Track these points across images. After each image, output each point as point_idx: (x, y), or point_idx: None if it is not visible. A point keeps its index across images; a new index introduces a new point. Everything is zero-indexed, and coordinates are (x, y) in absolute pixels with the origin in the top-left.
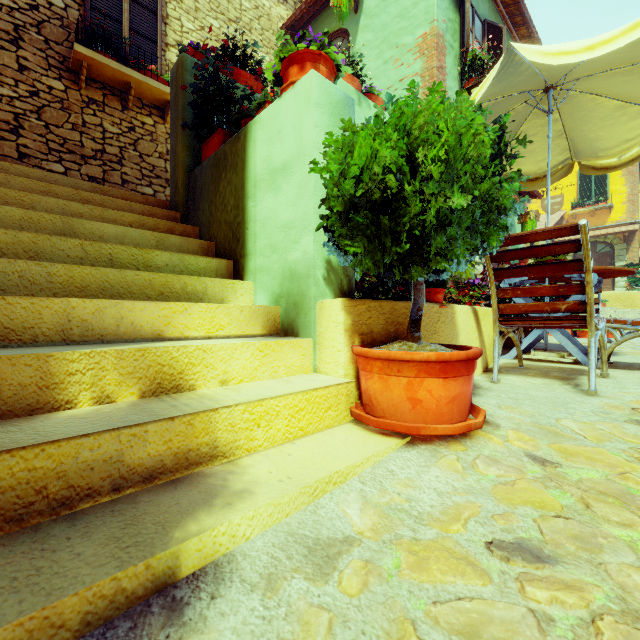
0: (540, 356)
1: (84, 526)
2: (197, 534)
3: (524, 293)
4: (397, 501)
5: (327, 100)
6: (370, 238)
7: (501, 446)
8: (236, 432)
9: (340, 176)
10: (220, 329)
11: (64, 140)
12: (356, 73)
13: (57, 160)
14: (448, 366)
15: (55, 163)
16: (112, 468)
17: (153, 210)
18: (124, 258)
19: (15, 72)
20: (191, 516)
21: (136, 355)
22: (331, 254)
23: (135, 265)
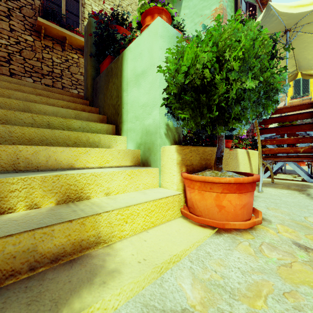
0: (282, 177)
1: (3, 301)
2: (78, 312)
3: (277, 142)
4: (215, 277)
5: (166, 34)
6: (193, 109)
7: (275, 236)
8: (112, 227)
9: (175, 72)
10: (107, 162)
11: (33, 66)
12: (180, 29)
13: (29, 76)
14: (241, 186)
15: (28, 78)
16: (29, 255)
17: (75, 99)
18: (56, 123)
19: (8, 32)
20: (77, 293)
21: (54, 179)
22: (169, 120)
23: (62, 127)
